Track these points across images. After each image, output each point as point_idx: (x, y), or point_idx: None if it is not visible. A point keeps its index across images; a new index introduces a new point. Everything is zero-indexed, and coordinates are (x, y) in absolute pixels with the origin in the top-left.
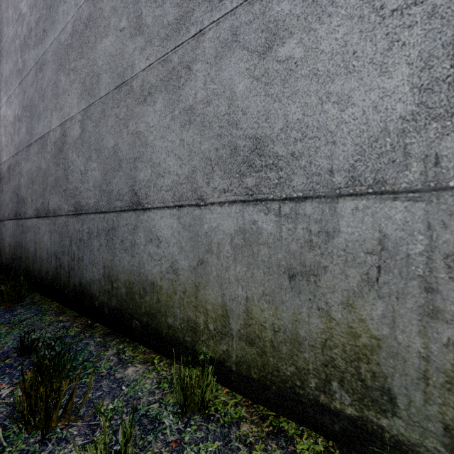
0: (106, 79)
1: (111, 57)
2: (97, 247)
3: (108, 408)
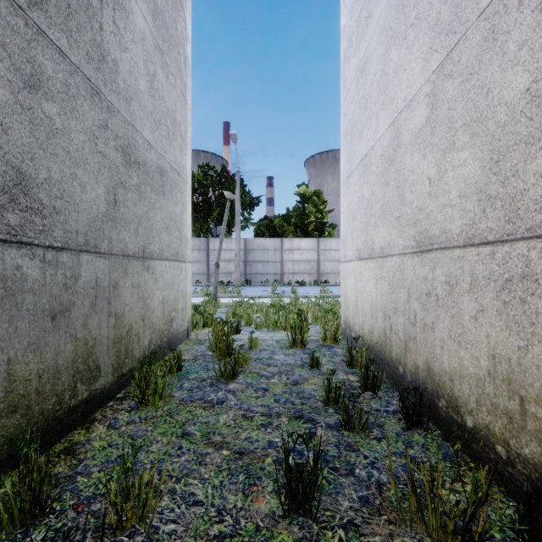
0: None
1: None
2: None
3: None
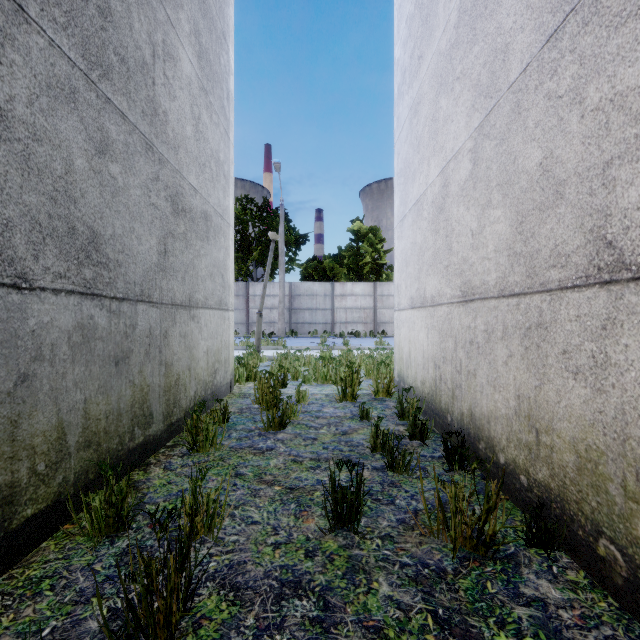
0: None
1: None
2: None
3: (107, 607)
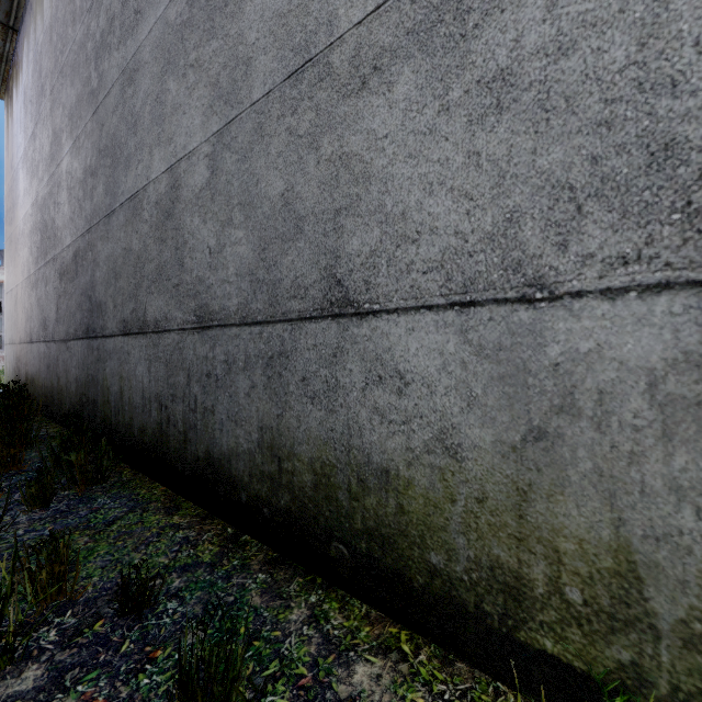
0: (265, 65)
1: (278, 18)
2: (245, 390)
3: None
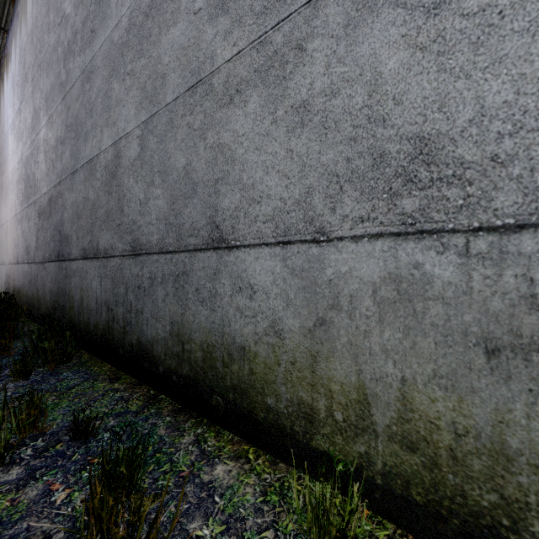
0: (174, 80)
1: (182, 50)
2: (162, 297)
3: (203, 535)
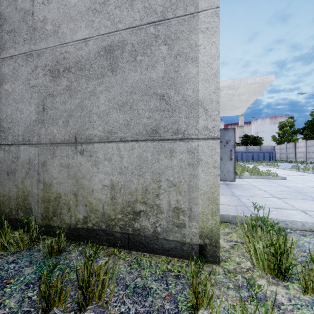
0: None
1: None
2: None
3: None
